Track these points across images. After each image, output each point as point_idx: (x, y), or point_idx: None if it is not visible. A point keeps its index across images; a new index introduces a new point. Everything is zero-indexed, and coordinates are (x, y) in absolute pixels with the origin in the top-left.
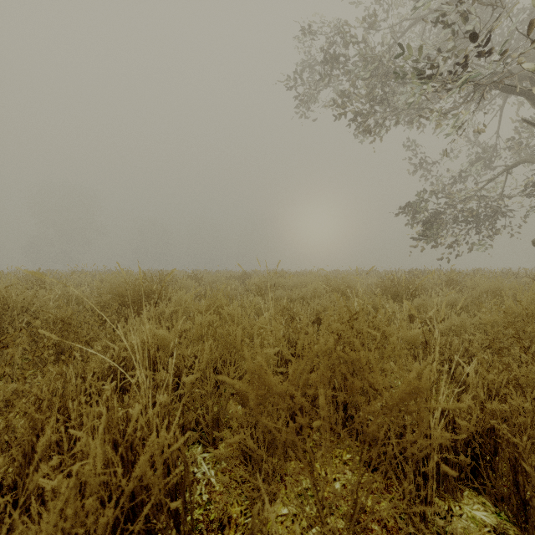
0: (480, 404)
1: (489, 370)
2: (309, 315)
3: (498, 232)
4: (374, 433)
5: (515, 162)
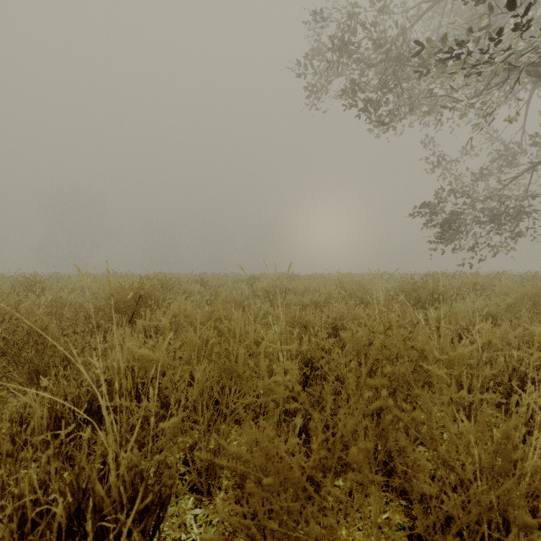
0: None
1: None
2: (324, 324)
3: (522, 233)
4: None
5: None
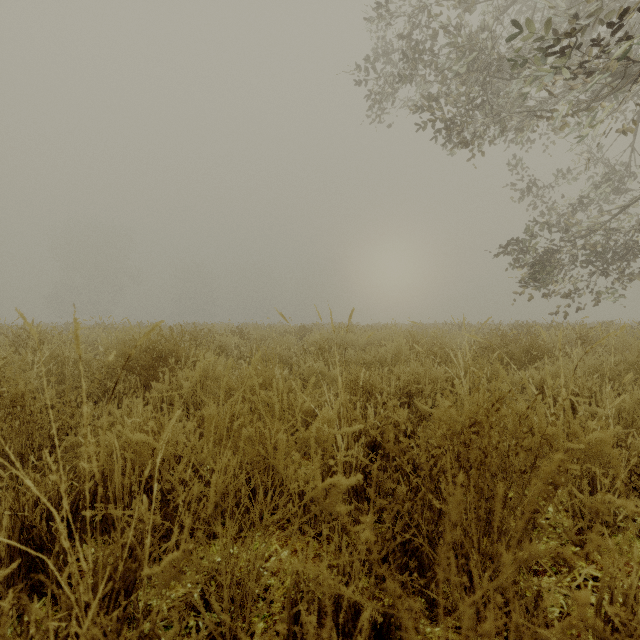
0: None
1: None
2: (393, 389)
3: (632, 274)
4: None
5: None
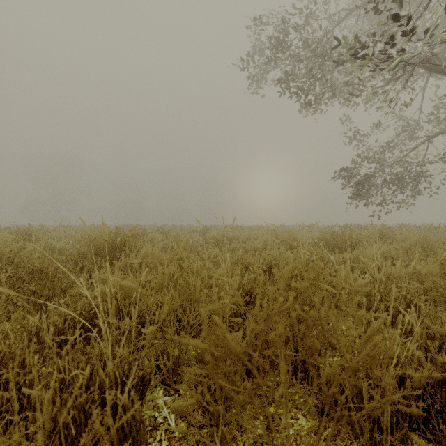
0: (424, 351)
1: (435, 321)
2: (261, 265)
3: (420, 193)
4: (335, 395)
5: (435, 133)
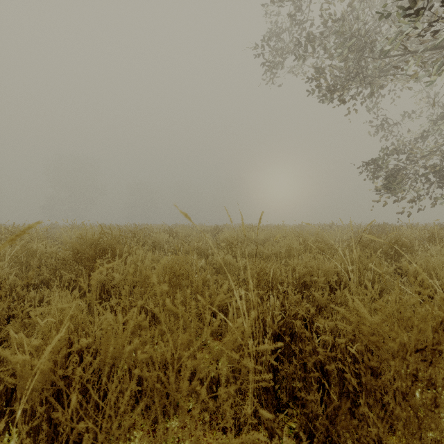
0: None
1: None
2: (290, 280)
3: None
4: None
5: None
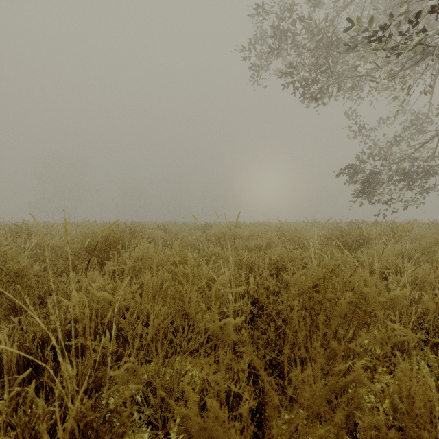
0: None
1: None
2: (267, 266)
3: (429, 188)
4: None
5: None
